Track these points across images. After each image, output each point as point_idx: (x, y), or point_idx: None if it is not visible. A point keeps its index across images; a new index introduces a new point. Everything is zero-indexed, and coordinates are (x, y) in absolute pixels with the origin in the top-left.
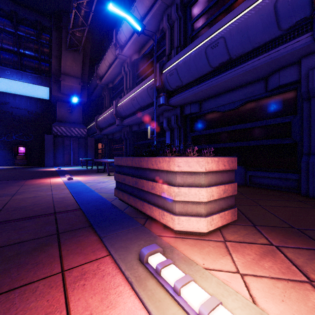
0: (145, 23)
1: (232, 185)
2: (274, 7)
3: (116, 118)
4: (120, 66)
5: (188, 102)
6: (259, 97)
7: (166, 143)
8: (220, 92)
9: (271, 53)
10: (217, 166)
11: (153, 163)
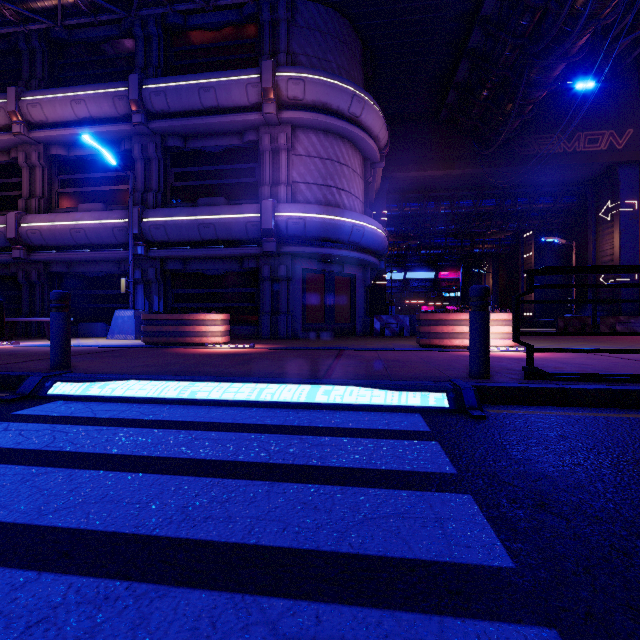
0: (101, 131)
1: (228, 326)
2: (245, 226)
3: (15, 246)
4: (11, 144)
5: (173, 258)
6: (237, 270)
7: (138, 299)
8: (207, 258)
9: (244, 250)
10: (224, 317)
11: (194, 317)
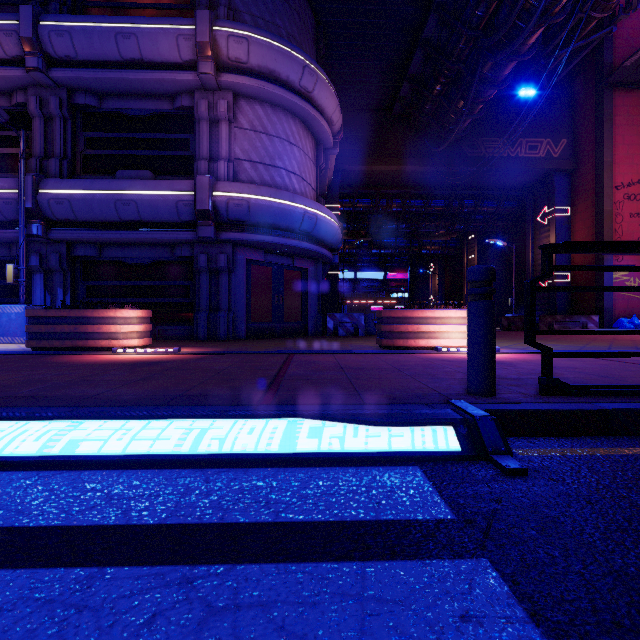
0: None
1: (149, 325)
2: (176, 205)
3: None
4: None
5: (83, 241)
6: (167, 259)
7: (35, 292)
8: (128, 243)
9: (175, 234)
10: (142, 314)
11: (100, 313)
